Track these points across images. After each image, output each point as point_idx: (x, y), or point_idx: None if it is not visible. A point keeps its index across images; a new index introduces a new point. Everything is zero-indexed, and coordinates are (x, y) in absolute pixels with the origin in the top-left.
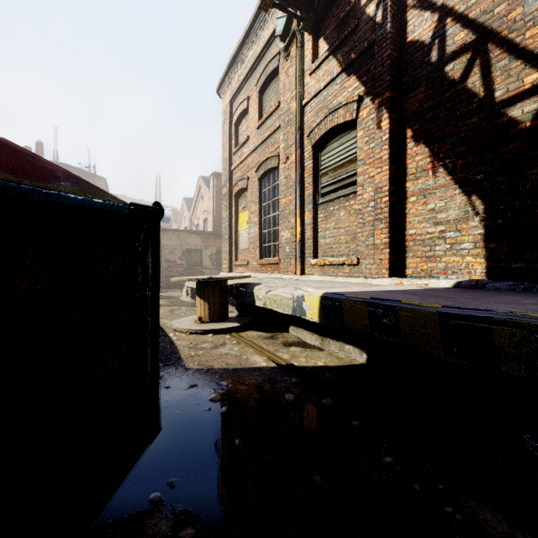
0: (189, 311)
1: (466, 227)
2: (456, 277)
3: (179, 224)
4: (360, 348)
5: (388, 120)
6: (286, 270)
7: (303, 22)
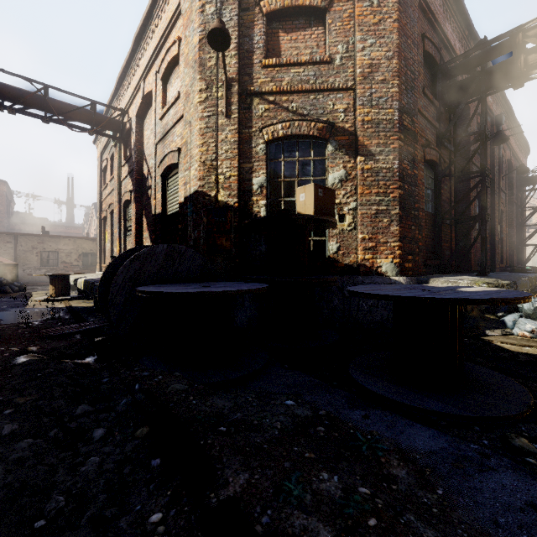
0: None
1: None
2: None
3: (90, 227)
4: None
5: (135, 206)
6: None
7: (117, 140)
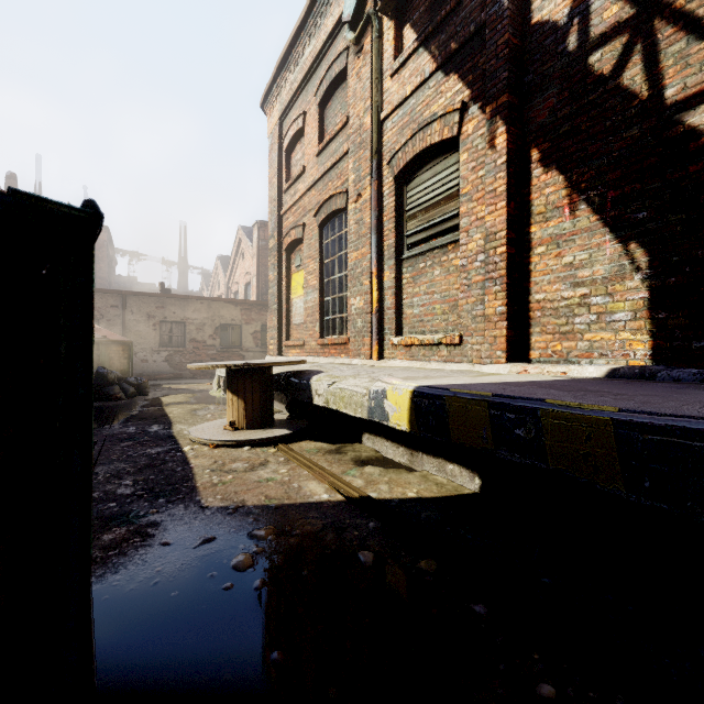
0: (219, 411)
1: (620, 289)
2: (606, 362)
3: (212, 292)
4: (470, 469)
5: (506, 136)
6: (357, 352)
7: (382, 0)
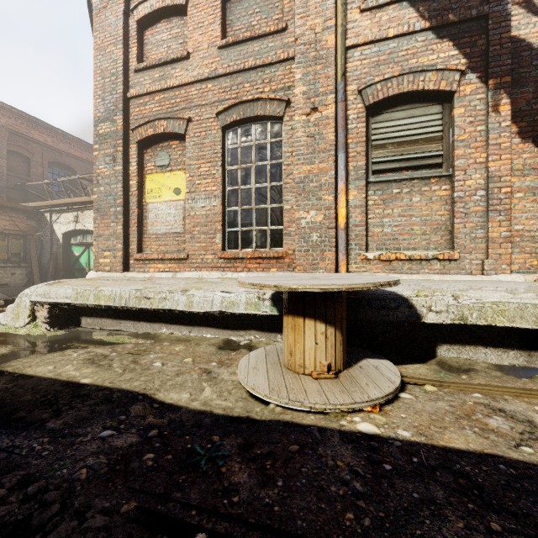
0: (140, 355)
1: None
2: None
3: None
4: None
5: (510, 107)
6: (312, 266)
7: None
